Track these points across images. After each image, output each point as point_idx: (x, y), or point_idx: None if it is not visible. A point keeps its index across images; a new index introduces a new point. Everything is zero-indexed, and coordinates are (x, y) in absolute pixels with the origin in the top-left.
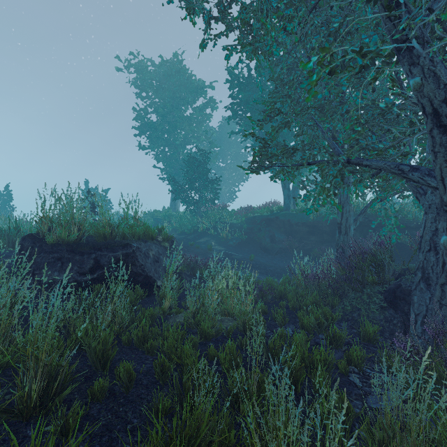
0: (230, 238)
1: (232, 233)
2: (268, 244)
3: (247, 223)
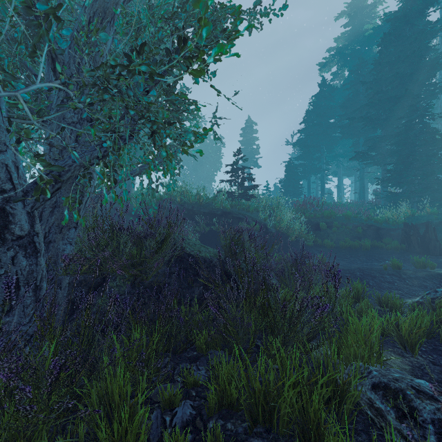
0: None
1: None
2: None
3: None
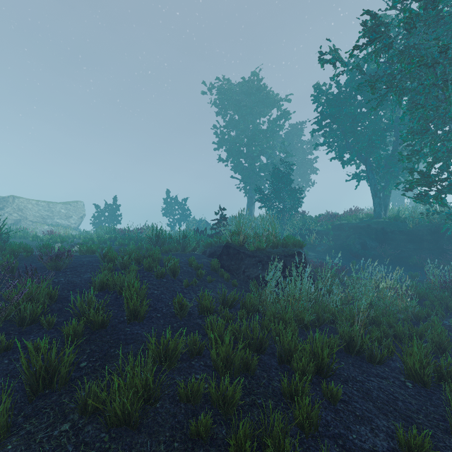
0: (317, 244)
1: (319, 239)
2: (359, 251)
3: (333, 230)
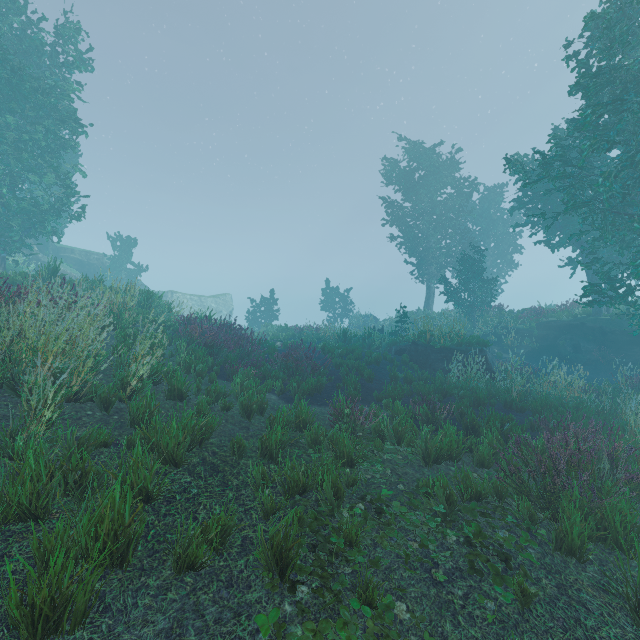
0: (516, 346)
1: (519, 340)
2: (570, 354)
3: (538, 329)
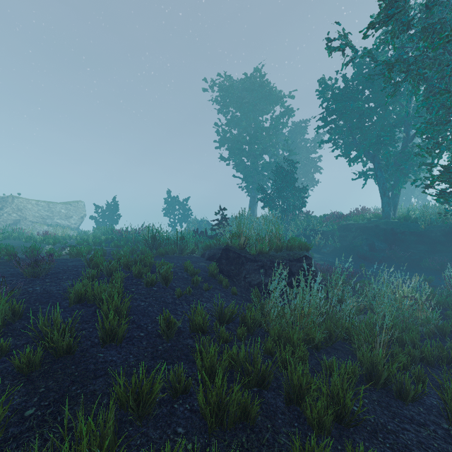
0: (322, 245)
1: (324, 241)
2: (367, 253)
3: (339, 231)
